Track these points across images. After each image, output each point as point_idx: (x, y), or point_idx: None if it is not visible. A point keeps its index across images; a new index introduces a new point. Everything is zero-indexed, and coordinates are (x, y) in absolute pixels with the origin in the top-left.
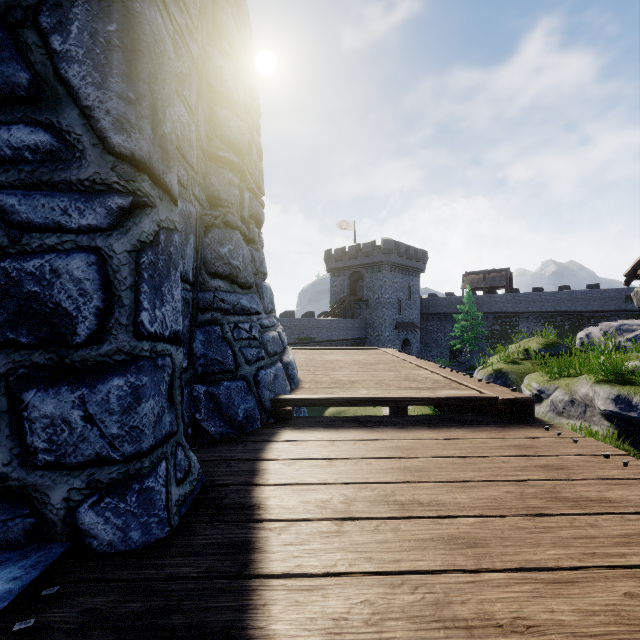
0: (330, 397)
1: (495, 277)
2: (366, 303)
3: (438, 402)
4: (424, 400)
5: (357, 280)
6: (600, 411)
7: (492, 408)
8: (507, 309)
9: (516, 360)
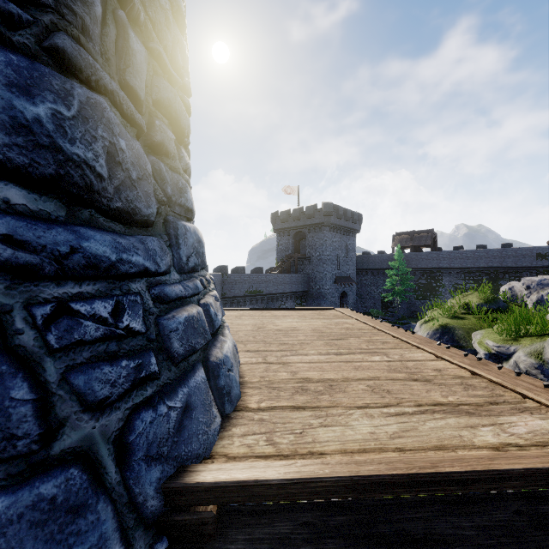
0: (308, 477)
1: (421, 237)
2: (308, 260)
3: None
4: (525, 476)
5: (300, 239)
6: None
7: None
8: (432, 265)
9: (458, 314)
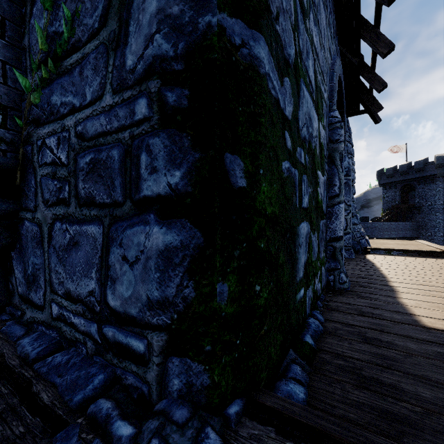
0: (383, 248)
1: None
2: (418, 209)
3: (422, 252)
4: (417, 251)
5: (408, 191)
6: None
7: None
8: None
9: None
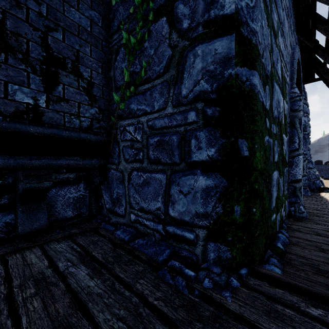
0: None
1: None
2: None
3: None
4: None
5: None
6: None
7: None
8: None
9: None
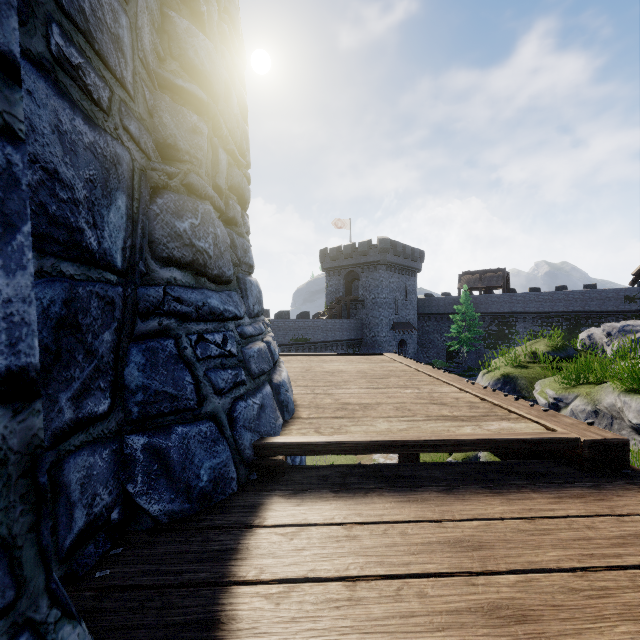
0: (340, 440)
1: (492, 277)
2: (362, 303)
3: (495, 446)
4: (475, 443)
5: (353, 280)
6: (631, 424)
7: (566, 451)
8: (504, 309)
9: (523, 363)
